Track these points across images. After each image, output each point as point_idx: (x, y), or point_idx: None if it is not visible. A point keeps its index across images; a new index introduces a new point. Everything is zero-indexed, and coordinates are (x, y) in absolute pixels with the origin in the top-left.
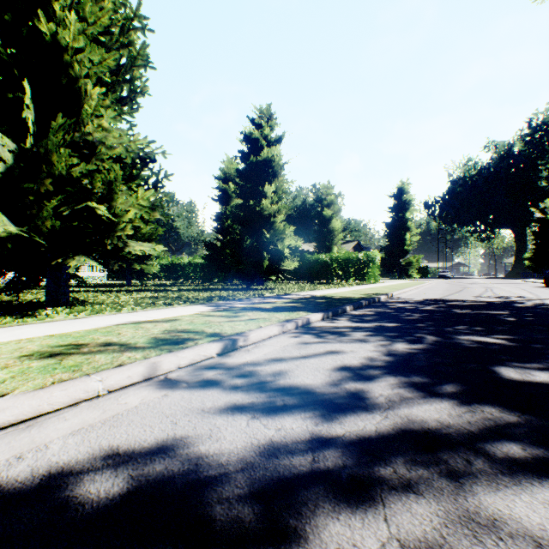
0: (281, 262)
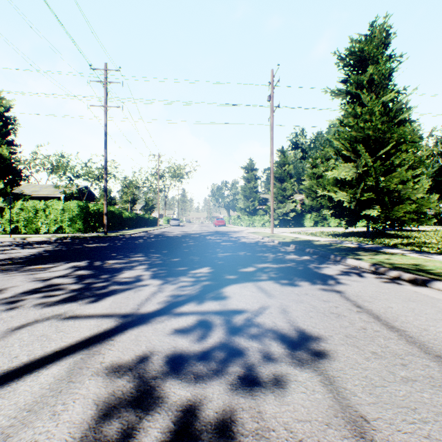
0: None
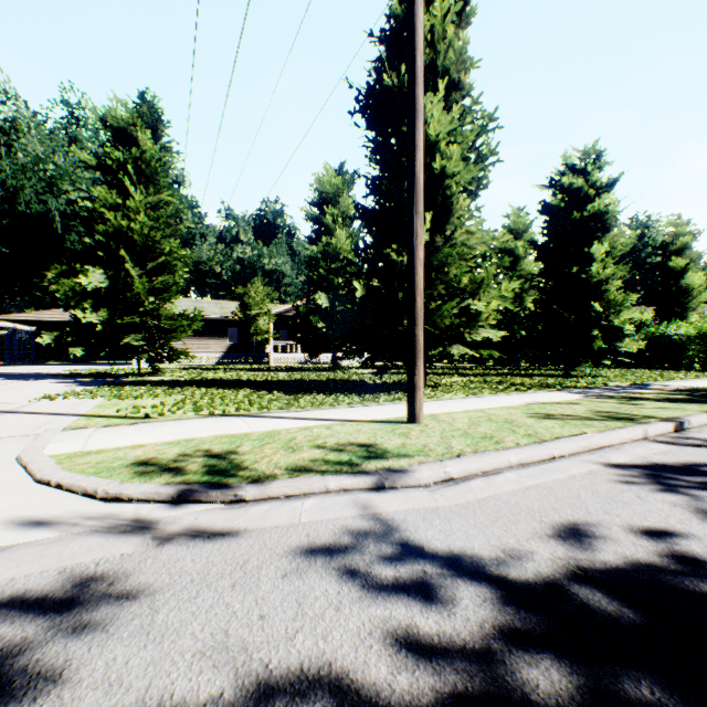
0: (616, 341)
